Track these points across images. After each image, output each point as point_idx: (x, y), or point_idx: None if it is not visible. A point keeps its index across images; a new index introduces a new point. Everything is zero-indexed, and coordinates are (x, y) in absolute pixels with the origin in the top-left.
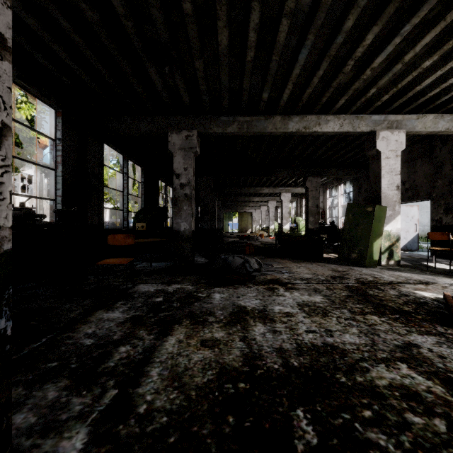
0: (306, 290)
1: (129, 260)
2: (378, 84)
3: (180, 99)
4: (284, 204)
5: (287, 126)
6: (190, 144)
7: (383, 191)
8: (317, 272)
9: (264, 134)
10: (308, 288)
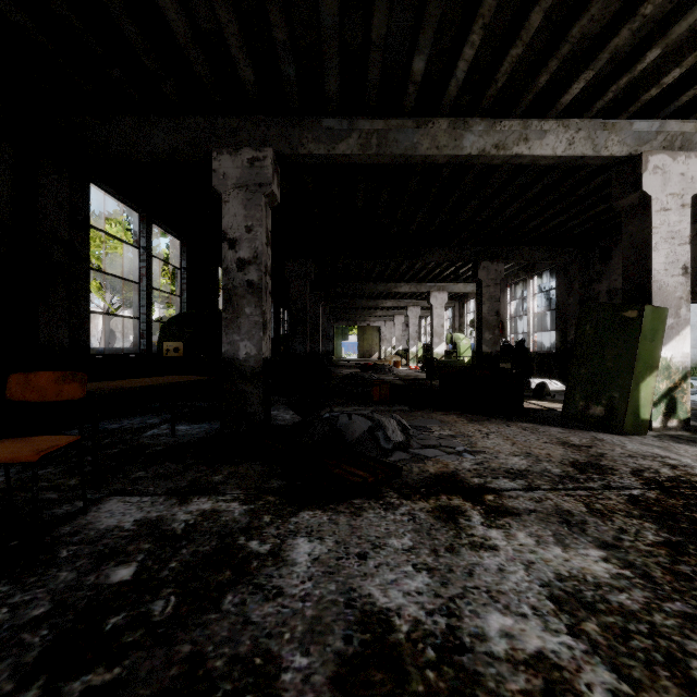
0: (542, 519)
1: (48, 449)
2: (670, 35)
3: (236, 77)
4: (435, 311)
5: (459, 142)
6: (258, 177)
7: (657, 277)
8: (532, 449)
9: (412, 160)
10: (543, 510)
